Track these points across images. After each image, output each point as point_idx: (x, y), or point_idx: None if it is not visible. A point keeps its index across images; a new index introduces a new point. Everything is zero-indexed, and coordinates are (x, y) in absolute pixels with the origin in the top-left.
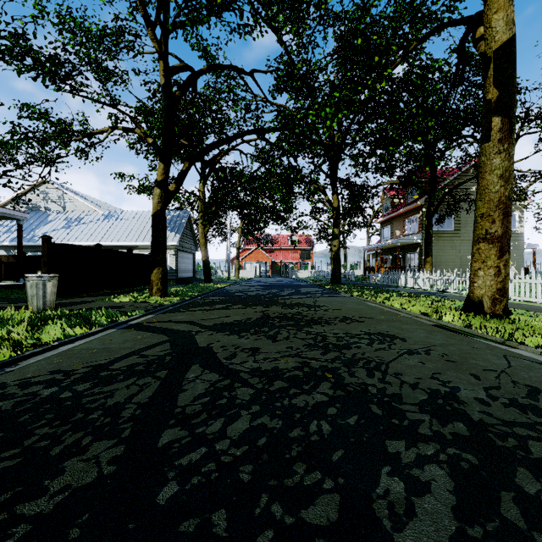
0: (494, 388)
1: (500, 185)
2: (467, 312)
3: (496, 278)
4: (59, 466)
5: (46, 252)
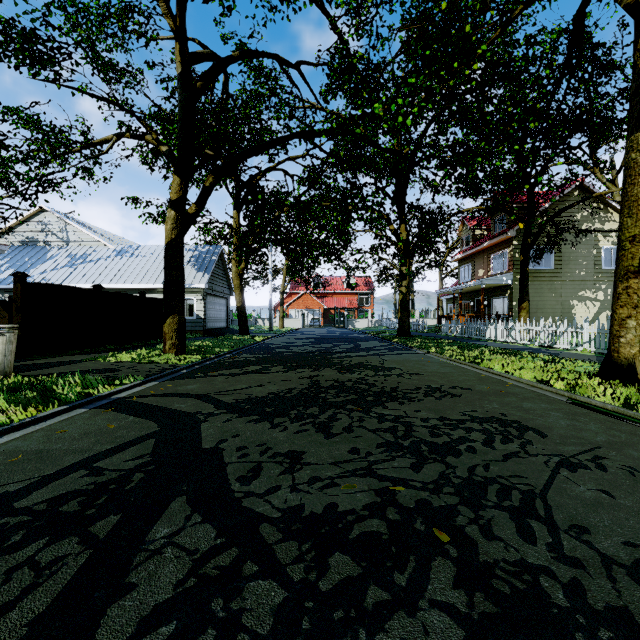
0: None
1: None
2: (609, 379)
3: None
4: None
5: (19, 295)
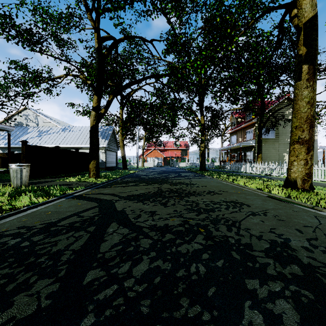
0: (314, 239)
1: (308, 108)
2: (286, 187)
3: (305, 166)
4: (10, 300)
5: (24, 151)
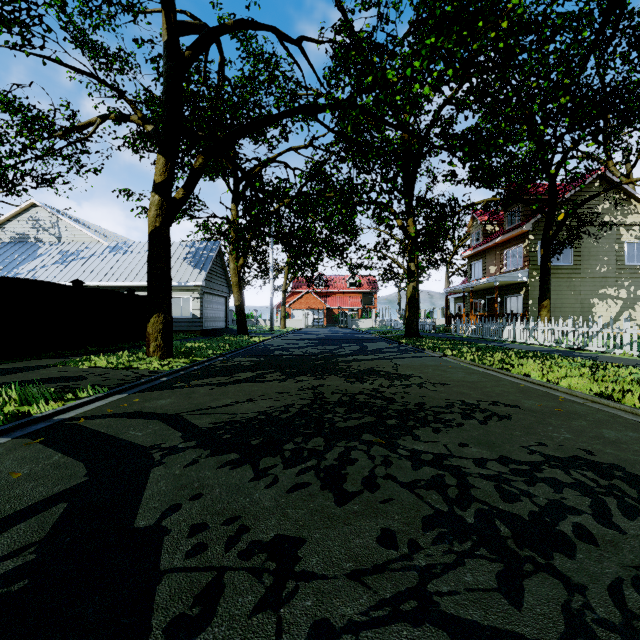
0: None
1: None
2: None
3: None
4: None
5: None
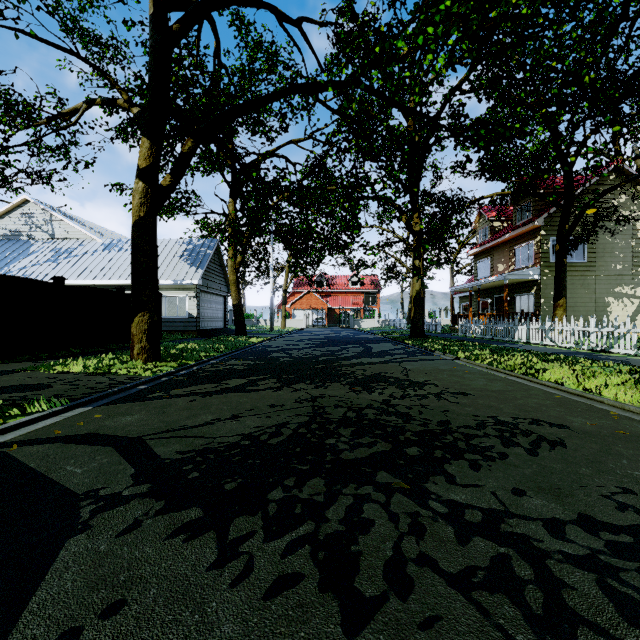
0: None
1: None
2: None
3: None
4: None
5: None
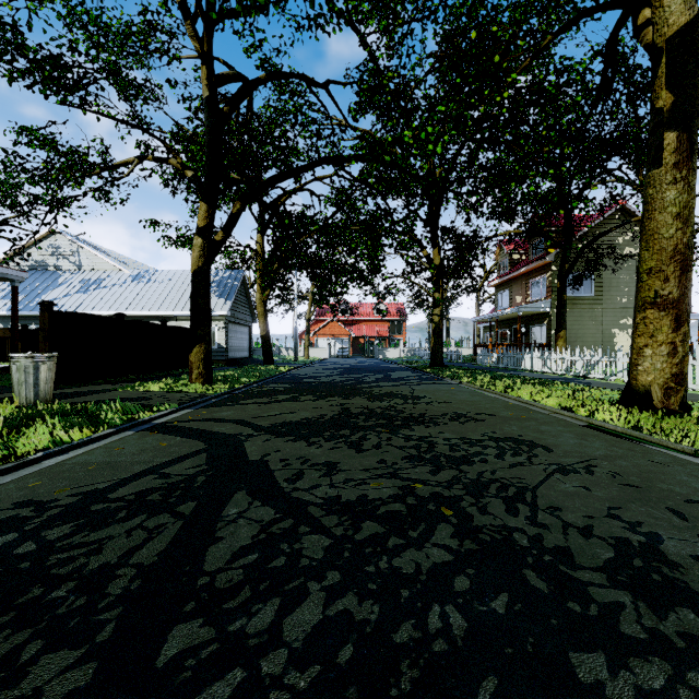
0: None
1: (677, 228)
2: (628, 406)
3: (671, 358)
4: None
5: (46, 324)
